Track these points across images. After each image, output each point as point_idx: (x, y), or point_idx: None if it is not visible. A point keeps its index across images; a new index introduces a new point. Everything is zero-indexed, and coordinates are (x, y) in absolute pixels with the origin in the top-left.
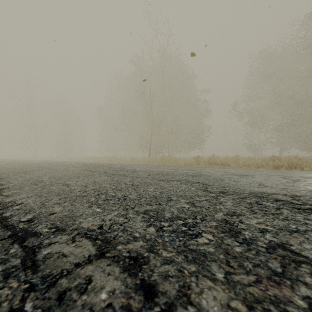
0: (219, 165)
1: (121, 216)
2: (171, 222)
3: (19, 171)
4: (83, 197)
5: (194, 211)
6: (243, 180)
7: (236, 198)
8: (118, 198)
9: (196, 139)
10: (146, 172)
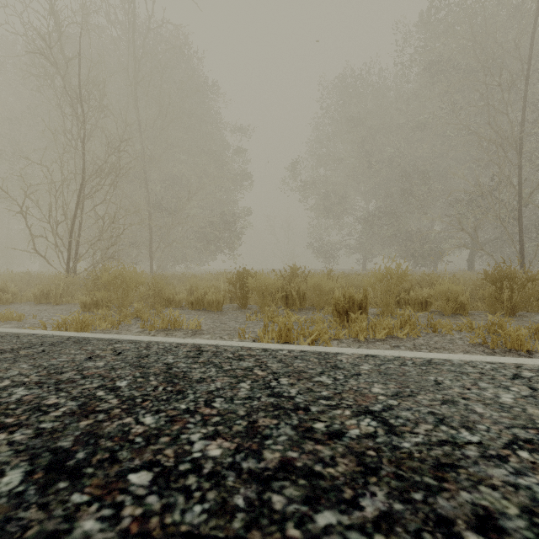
0: (343, 311)
1: None
2: None
3: None
4: None
5: None
6: None
7: None
8: None
9: (221, 231)
10: None
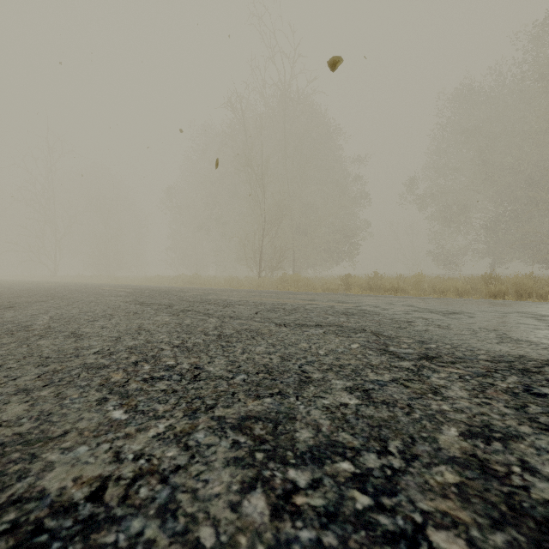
0: (387, 291)
1: (172, 441)
2: (316, 468)
3: (2, 303)
4: (96, 371)
5: (375, 420)
6: (454, 323)
7: (467, 374)
8: (181, 373)
9: (343, 244)
10: (252, 307)
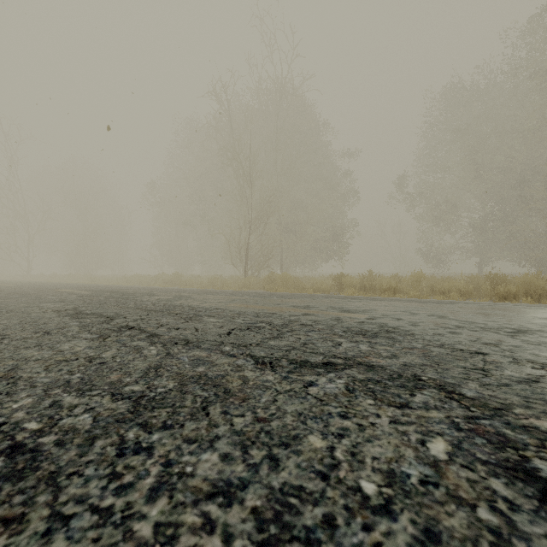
0: (384, 292)
1: None
2: None
3: None
4: None
5: None
6: None
7: None
8: None
9: (332, 242)
10: (225, 320)
